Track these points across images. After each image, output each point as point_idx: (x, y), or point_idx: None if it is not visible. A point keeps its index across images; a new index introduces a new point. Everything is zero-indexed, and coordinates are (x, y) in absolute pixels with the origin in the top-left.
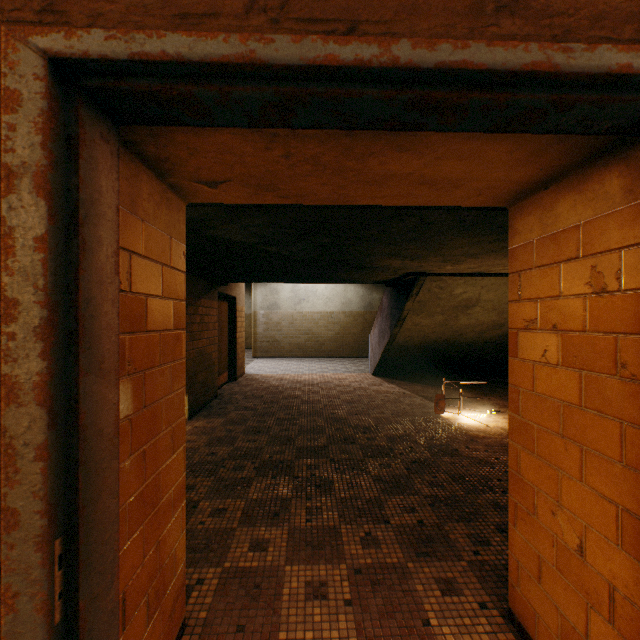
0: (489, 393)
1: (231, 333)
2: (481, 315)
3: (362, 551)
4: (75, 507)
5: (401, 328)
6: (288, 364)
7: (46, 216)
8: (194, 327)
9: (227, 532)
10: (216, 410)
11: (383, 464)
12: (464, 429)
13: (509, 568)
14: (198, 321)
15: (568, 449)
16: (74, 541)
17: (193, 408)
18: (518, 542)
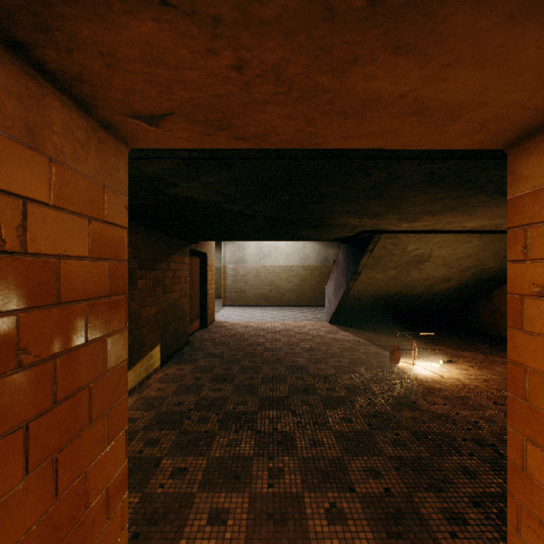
0: (438, 342)
1: (202, 285)
2: (431, 270)
3: (327, 528)
4: None
5: (356, 281)
6: (253, 312)
7: None
8: (166, 281)
9: (186, 498)
10: (187, 357)
11: (344, 418)
12: (420, 380)
13: None
14: (170, 276)
15: None
16: None
17: (165, 355)
18: None
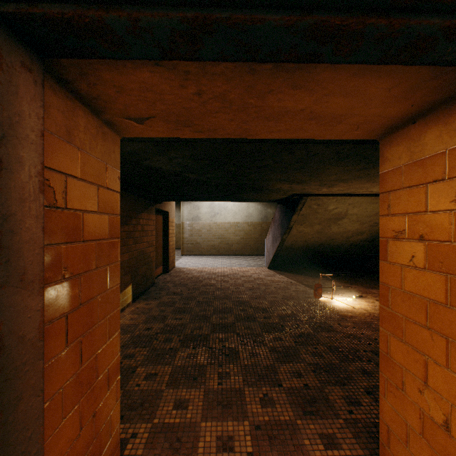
0: (354, 282)
1: (165, 238)
2: (348, 225)
3: (261, 410)
4: None
5: (289, 234)
6: (206, 260)
7: None
8: (136, 234)
9: (157, 393)
10: (153, 295)
11: (276, 338)
12: (336, 310)
13: (380, 430)
14: (139, 229)
15: (434, 339)
16: None
17: (136, 293)
18: (388, 410)
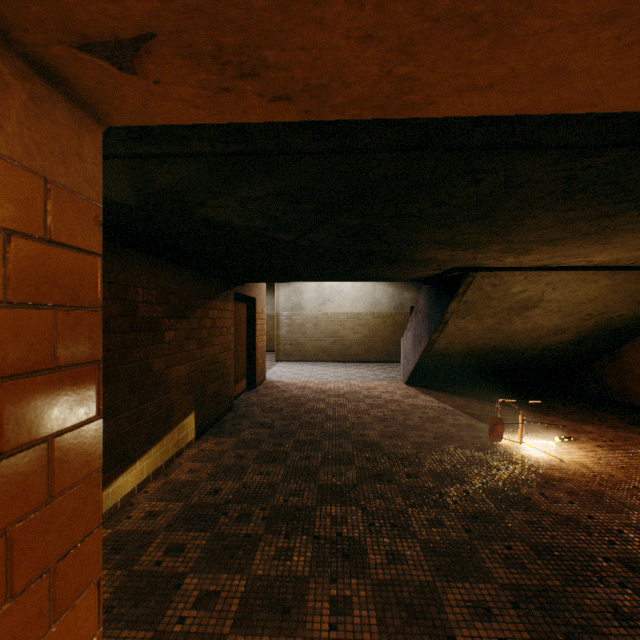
0: (549, 411)
1: (250, 337)
2: (541, 318)
3: None
4: None
5: (441, 333)
6: (312, 369)
7: None
8: (203, 333)
9: None
10: (228, 427)
11: (432, 520)
12: (531, 464)
13: None
14: (208, 326)
15: None
16: None
17: (201, 425)
18: None
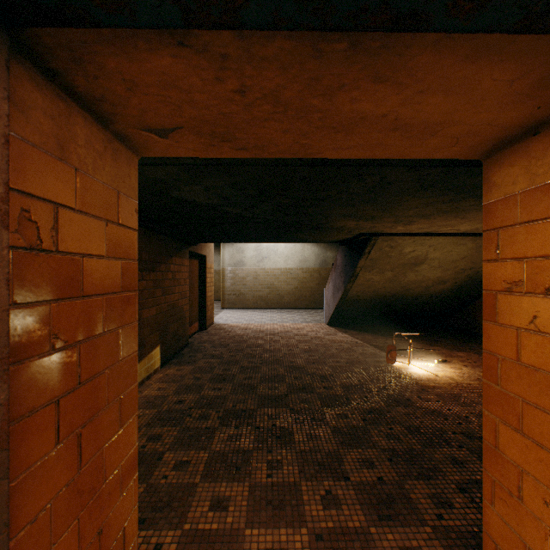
0: (434, 343)
1: (201, 287)
2: (427, 272)
3: (323, 512)
4: None
5: (354, 283)
6: (252, 314)
7: None
8: (166, 283)
9: (189, 488)
10: (186, 358)
11: (340, 414)
12: (415, 378)
13: (484, 548)
14: (170, 277)
15: None
16: None
17: (165, 356)
18: (496, 523)
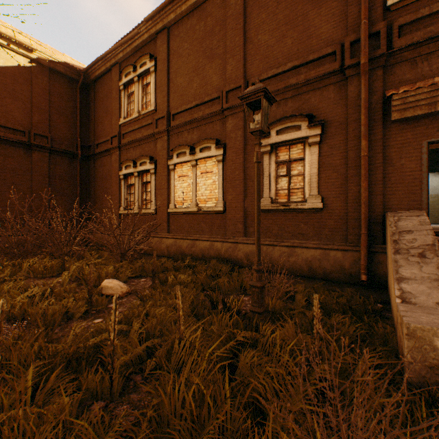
0: None
1: None
2: None
3: None
4: (427, 183)
5: None
6: None
7: (426, 156)
8: None
9: None
10: None
11: None
12: None
13: None
14: None
15: None
16: (427, 187)
17: None
18: None
